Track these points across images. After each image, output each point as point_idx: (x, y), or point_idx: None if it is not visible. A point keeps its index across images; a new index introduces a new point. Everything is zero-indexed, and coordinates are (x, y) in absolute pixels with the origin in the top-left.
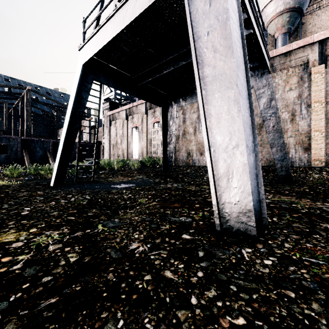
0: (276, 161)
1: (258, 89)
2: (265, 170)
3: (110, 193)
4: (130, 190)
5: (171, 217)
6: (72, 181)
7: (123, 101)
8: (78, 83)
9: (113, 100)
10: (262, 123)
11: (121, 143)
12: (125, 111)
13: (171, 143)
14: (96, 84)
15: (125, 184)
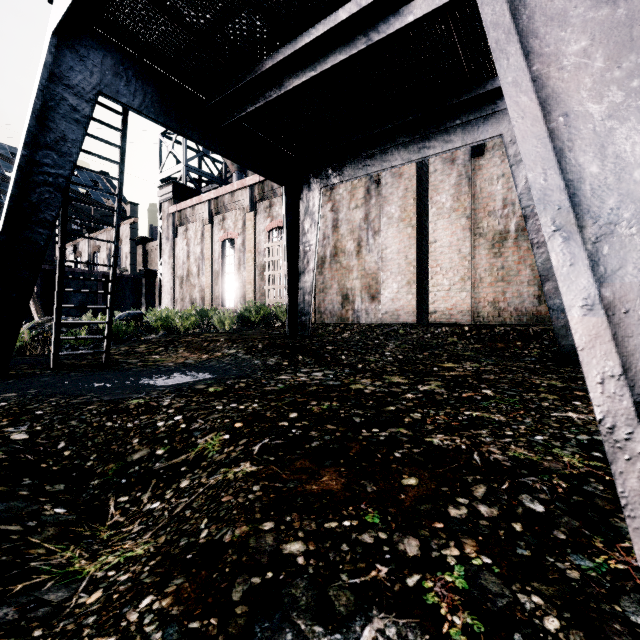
0: (555, 313)
1: (513, 142)
2: (519, 334)
3: (117, 409)
4: (187, 399)
5: (311, 625)
6: (46, 365)
7: (206, 186)
8: (39, 85)
9: (183, 181)
10: (506, 230)
11: (199, 273)
12: (206, 204)
13: (308, 272)
14: (112, 110)
15: (183, 375)
